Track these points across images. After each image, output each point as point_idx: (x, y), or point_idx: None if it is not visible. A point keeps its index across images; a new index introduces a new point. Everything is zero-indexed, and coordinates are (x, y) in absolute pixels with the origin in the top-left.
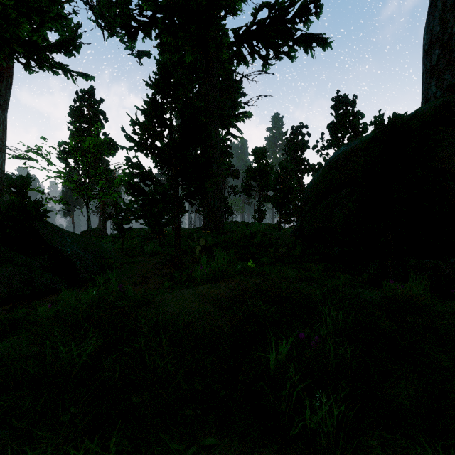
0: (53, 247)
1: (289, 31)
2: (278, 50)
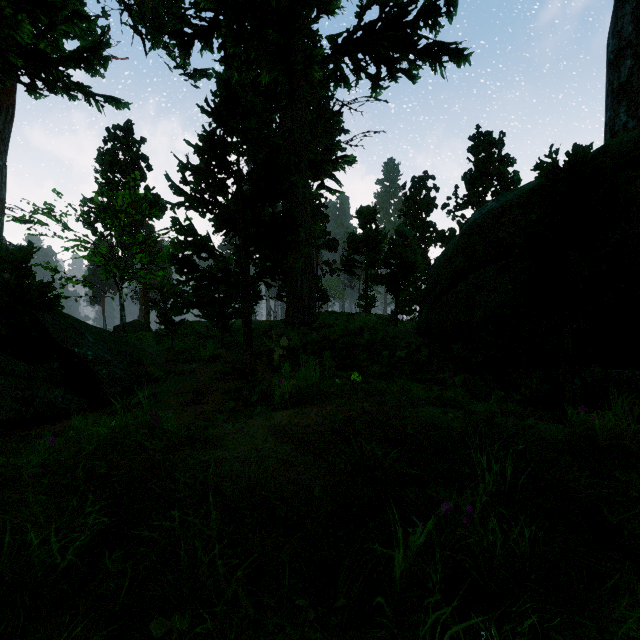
0: (67, 350)
1: (410, 39)
2: (393, 66)
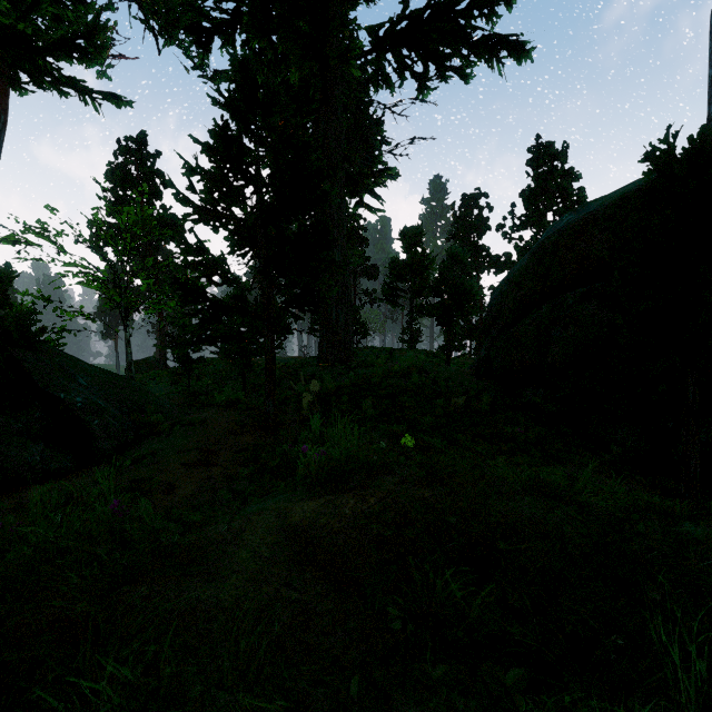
0: (51, 395)
1: (463, 31)
2: (443, 63)
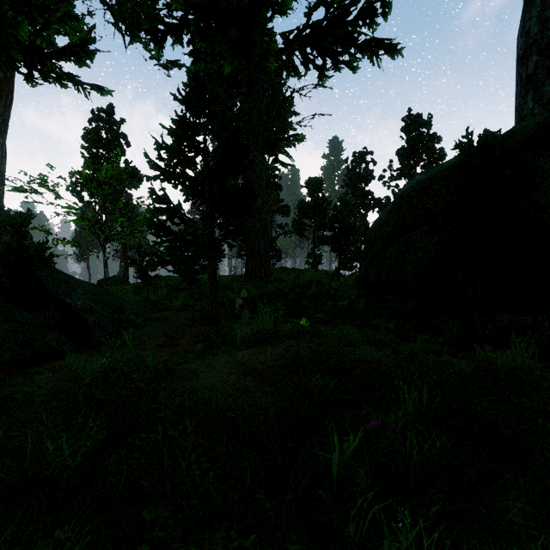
0: (60, 300)
1: (351, 35)
2: (337, 58)
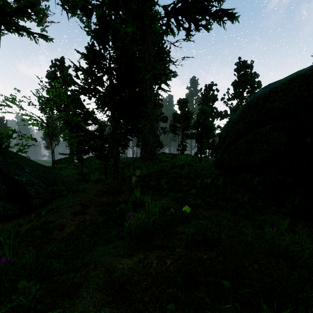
0: (10, 177)
1: (207, 7)
2: (197, 23)
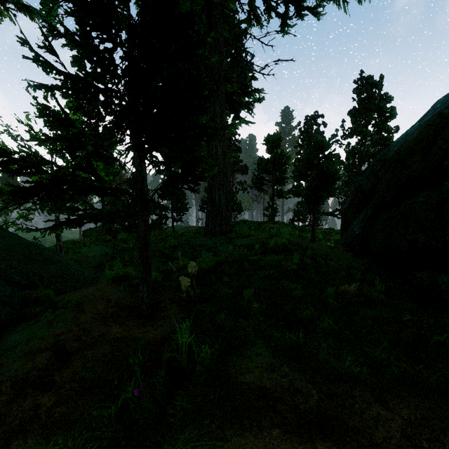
0: None
1: None
2: (300, 4)
